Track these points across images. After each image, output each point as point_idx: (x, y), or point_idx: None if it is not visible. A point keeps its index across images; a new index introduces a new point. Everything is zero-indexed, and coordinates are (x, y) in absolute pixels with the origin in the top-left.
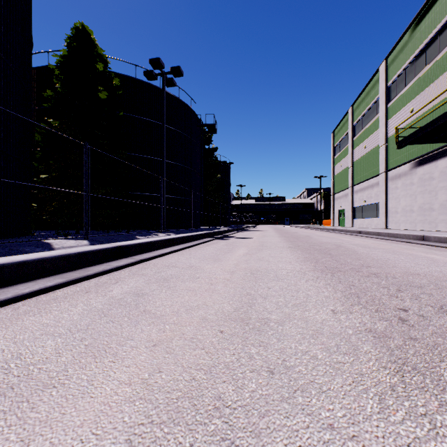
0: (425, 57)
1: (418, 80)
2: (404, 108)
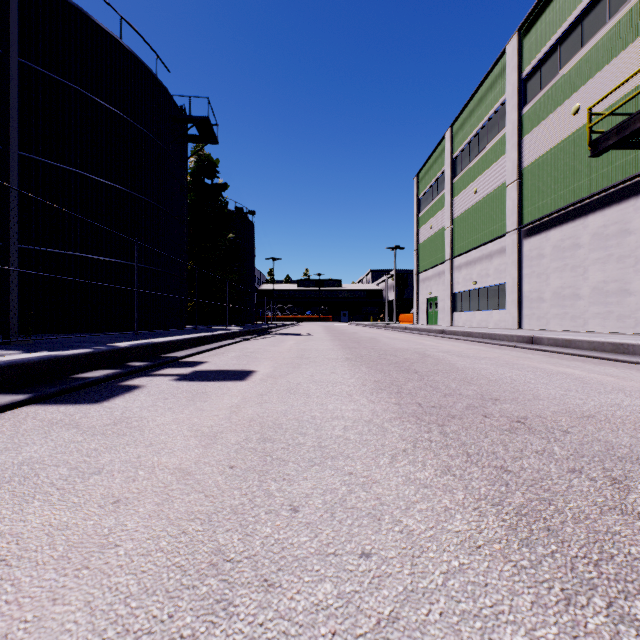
0: (608, 4)
1: (590, 51)
2: (559, 110)
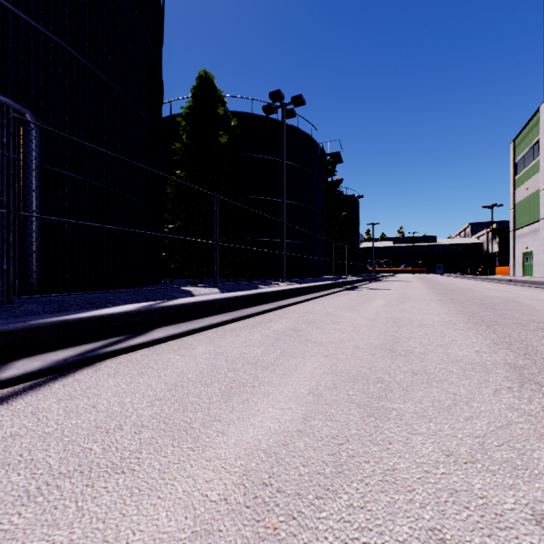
0: None
1: None
2: None
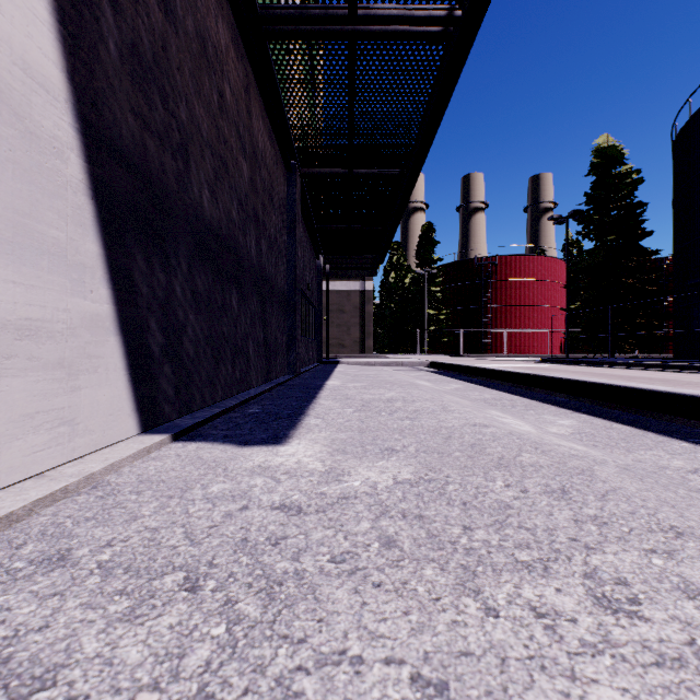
0: None
1: None
2: None
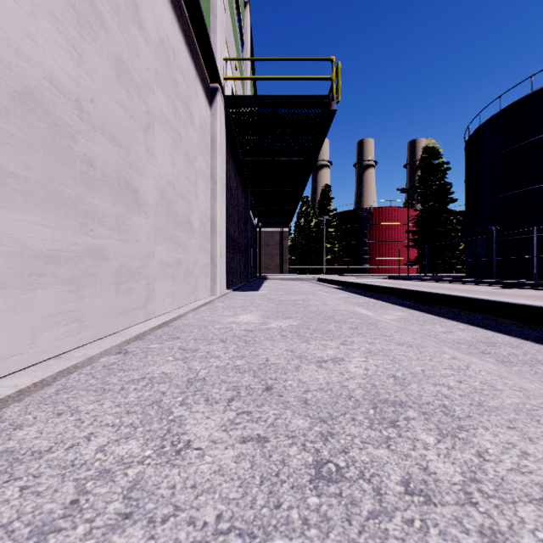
0: None
1: None
2: None
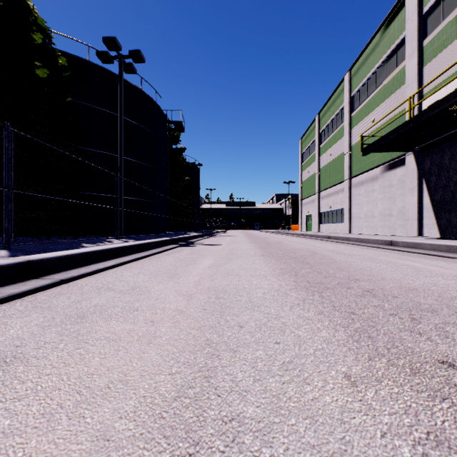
0: (385, 70)
1: (378, 92)
2: (366, 118)
